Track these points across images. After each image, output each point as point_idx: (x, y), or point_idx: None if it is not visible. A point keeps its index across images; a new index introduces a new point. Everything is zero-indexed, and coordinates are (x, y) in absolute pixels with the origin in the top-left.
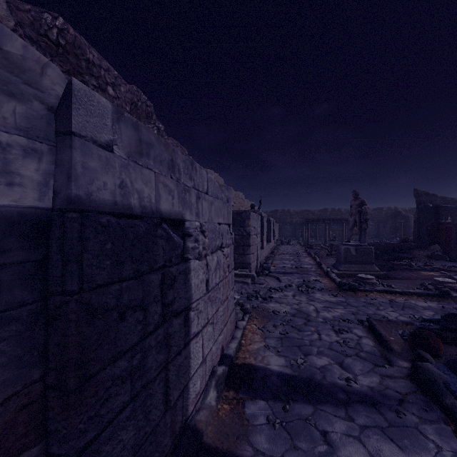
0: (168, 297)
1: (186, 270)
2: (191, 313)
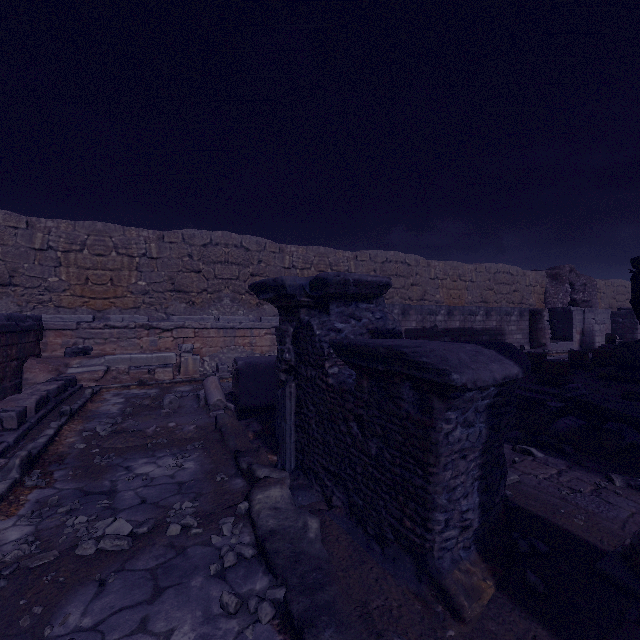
0: (592, 328)
1: (595, 326)
2: (596, 332)
